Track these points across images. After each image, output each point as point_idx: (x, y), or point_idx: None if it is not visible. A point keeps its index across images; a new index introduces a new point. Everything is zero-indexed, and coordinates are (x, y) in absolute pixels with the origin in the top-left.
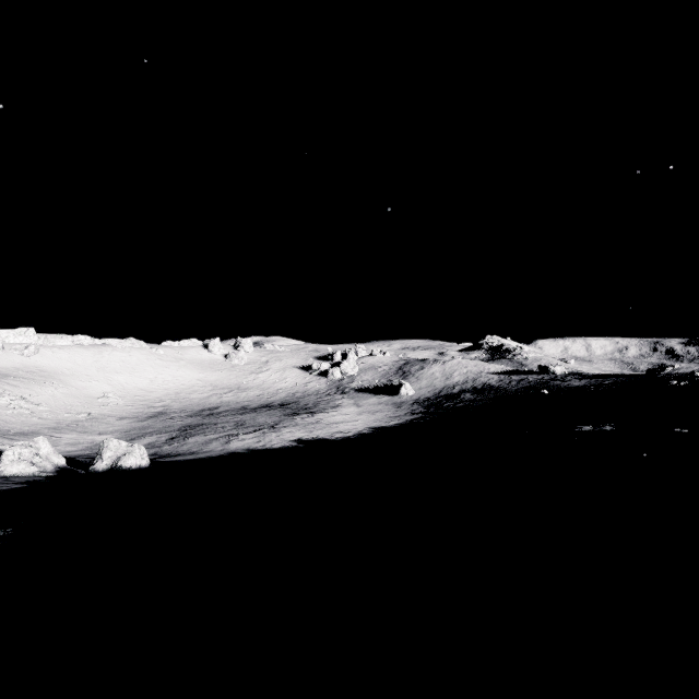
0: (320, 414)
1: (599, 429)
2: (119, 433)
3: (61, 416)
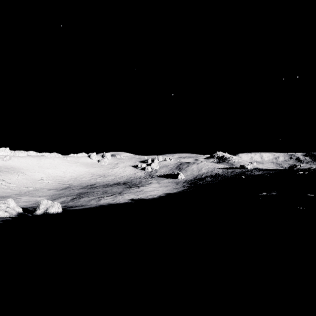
0: (142, 187)
1: (270, 194)
2: (48, 196)
3: (21, 189)
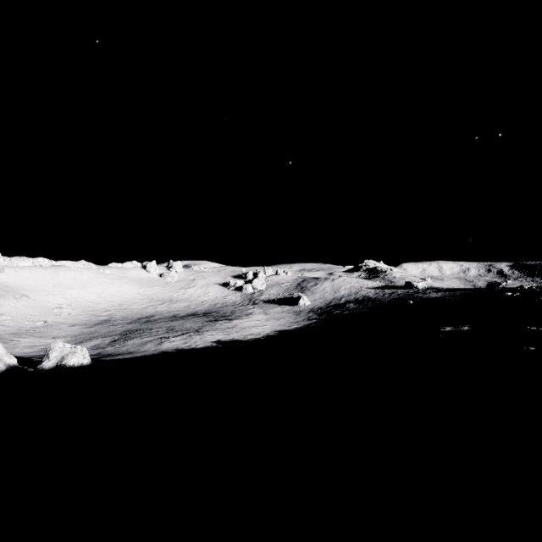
0: (236, 320)
1: (459, 329)
2: (70, 337)
3: (21, 324)
